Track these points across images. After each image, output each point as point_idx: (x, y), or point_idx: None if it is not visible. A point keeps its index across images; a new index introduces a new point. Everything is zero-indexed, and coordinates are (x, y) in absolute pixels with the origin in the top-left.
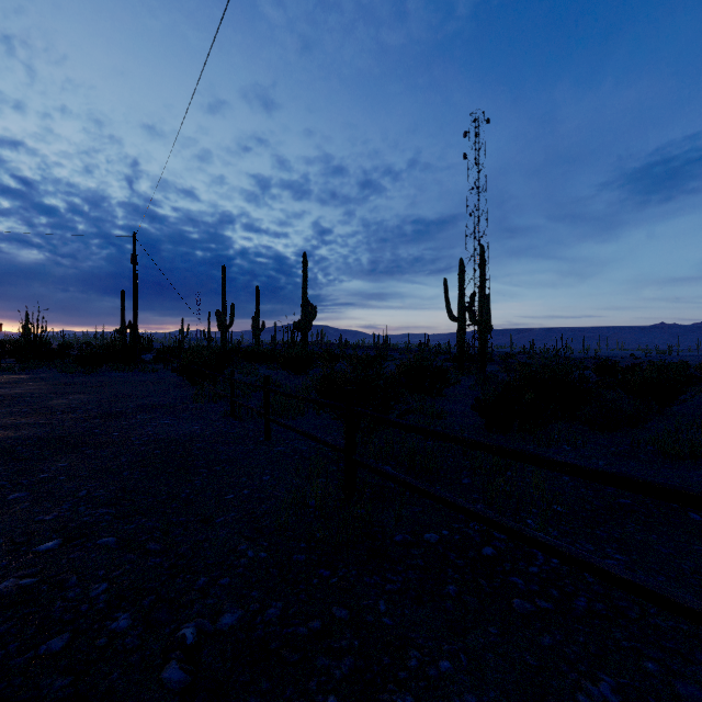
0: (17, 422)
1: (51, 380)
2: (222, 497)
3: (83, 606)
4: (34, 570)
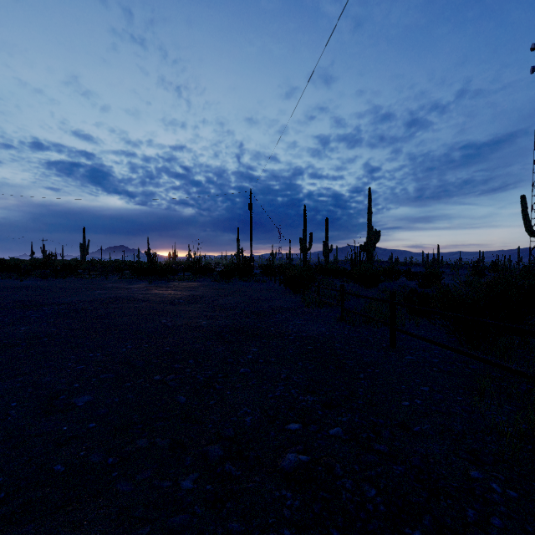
0: (211, 314)
1: (210, 286)
2: (398, 403)
3: (367, 504)
4: (300, 448)
